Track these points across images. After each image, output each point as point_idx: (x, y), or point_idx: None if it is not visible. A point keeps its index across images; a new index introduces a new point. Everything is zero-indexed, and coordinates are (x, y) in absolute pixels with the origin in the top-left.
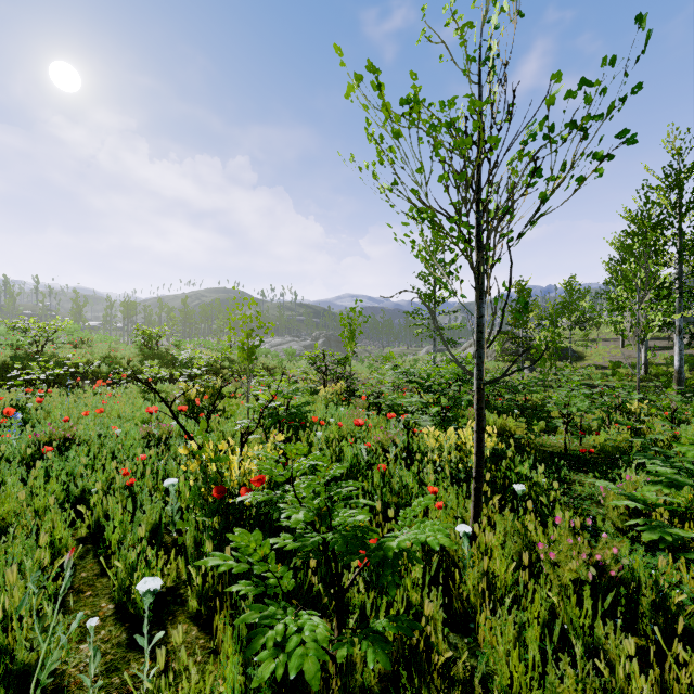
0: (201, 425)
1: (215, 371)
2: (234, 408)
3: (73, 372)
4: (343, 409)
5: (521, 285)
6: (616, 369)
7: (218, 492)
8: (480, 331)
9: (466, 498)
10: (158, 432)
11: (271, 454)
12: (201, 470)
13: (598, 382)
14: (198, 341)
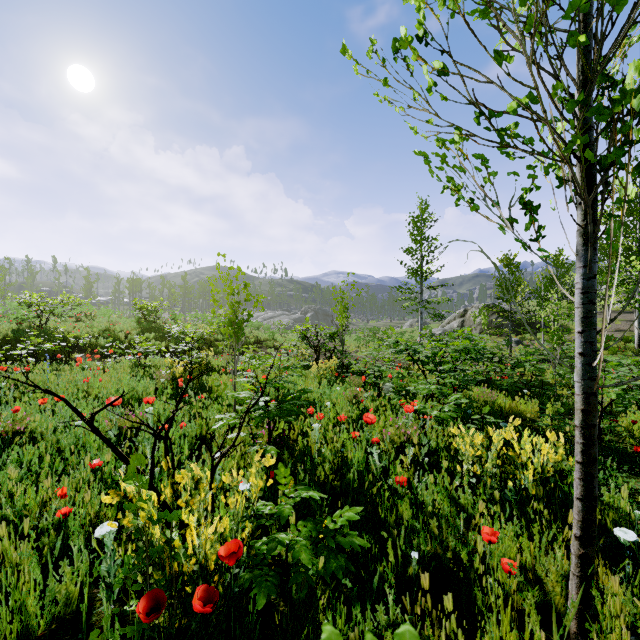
0: (131, 463)
1: (209, 344)
2: (223, 386)
3: (72, 345)
4: (338, 389)
5: (509, 259)
6: (607, 342)
7: (151, 603)
8: (590, 300)
9: (520, 528)
10: (115, 432)
11: (256, 483)
12: (135, 533)
13: (628, 361)
14: (194, 314)
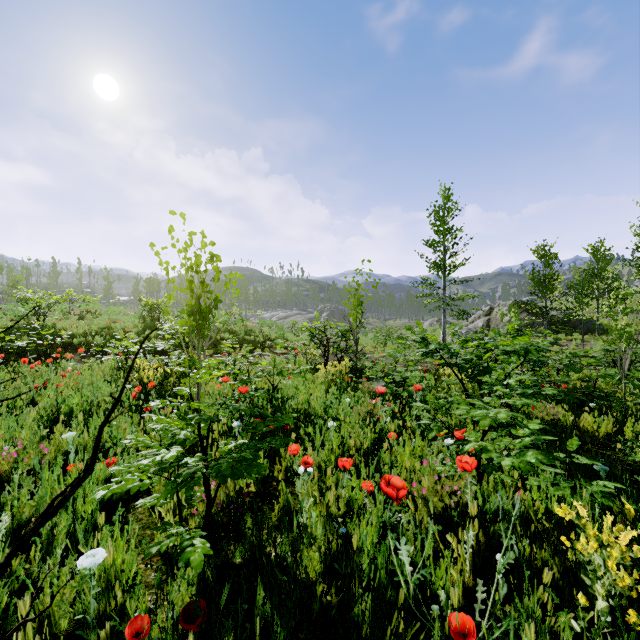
0: None
1: (214, 343)
2: (206, 394)
3: (67, 343)
4: (348, 400)
5: (544, 250)
6: None
7: None
8: None
9: None
10: None
11: None
12: None
13: None
14: None
